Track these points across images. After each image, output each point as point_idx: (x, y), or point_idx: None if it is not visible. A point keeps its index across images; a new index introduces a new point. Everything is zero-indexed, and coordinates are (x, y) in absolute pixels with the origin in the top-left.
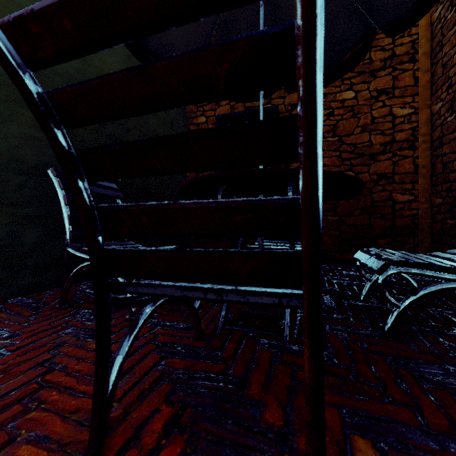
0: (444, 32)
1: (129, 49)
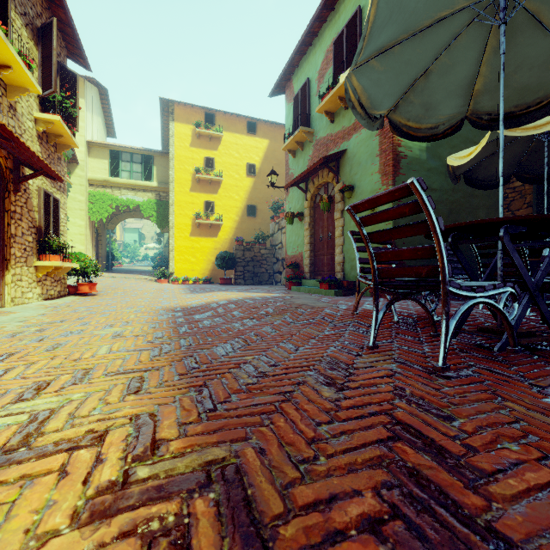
0: None
1: (468, 185)
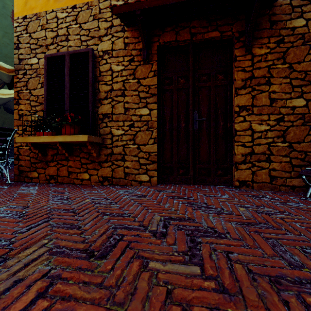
0: None
1: (6, 111)
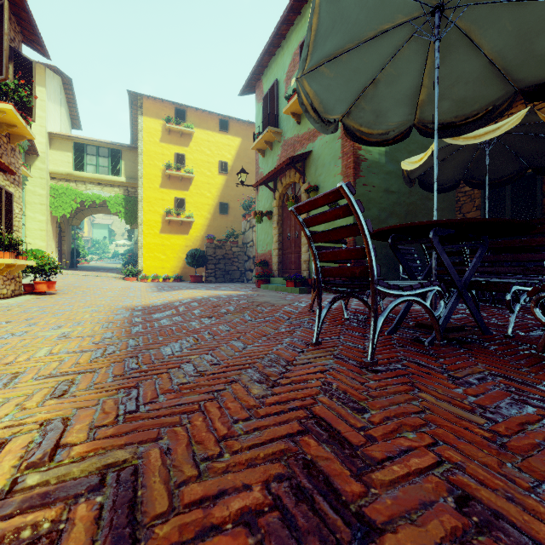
0: None
1: (422, 188)
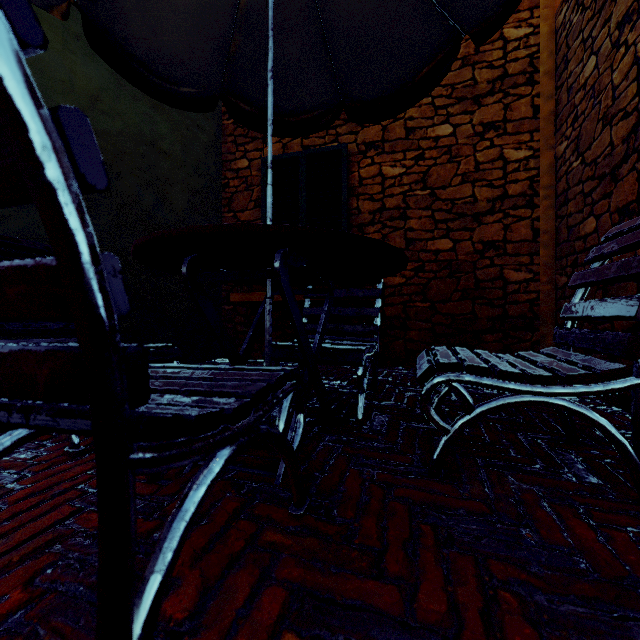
0: (570, 42)
1: (99, 54)
